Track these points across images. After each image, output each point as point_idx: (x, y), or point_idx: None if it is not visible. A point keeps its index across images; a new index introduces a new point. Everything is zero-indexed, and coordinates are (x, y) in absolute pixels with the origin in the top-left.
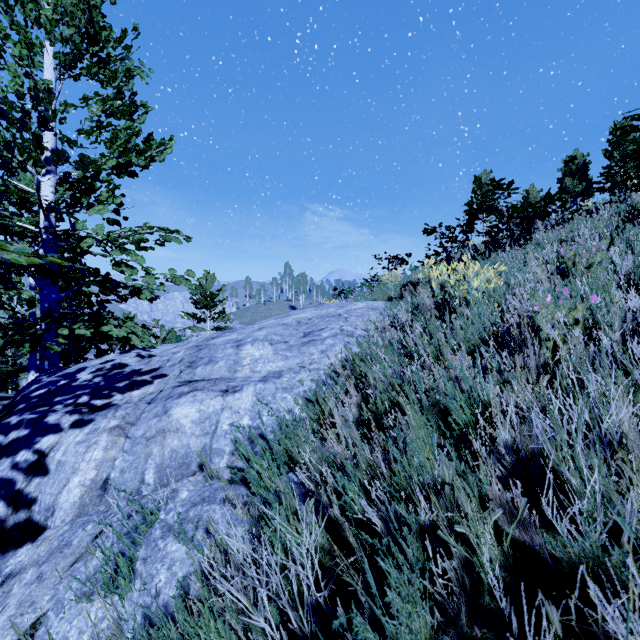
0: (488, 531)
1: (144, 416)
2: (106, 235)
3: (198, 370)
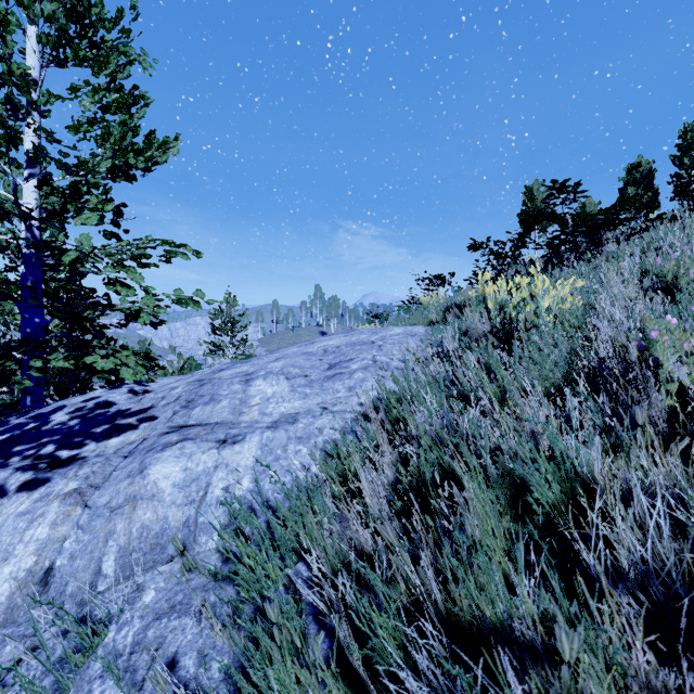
0: None
1: (115, 475)
2: (92, 247)
3: (195, 411)
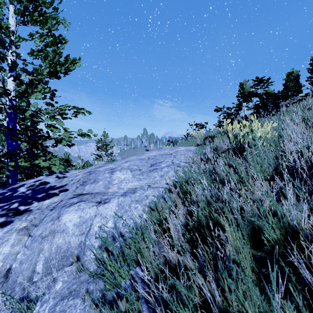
0: None
1: (45, 219)
2: (38, 108)
3: (86, 187)
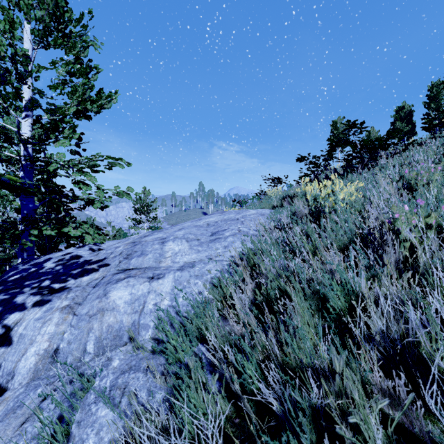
0: (374, 417)
1: (89, 297)
2: (67, 161)
3: (132, 261)
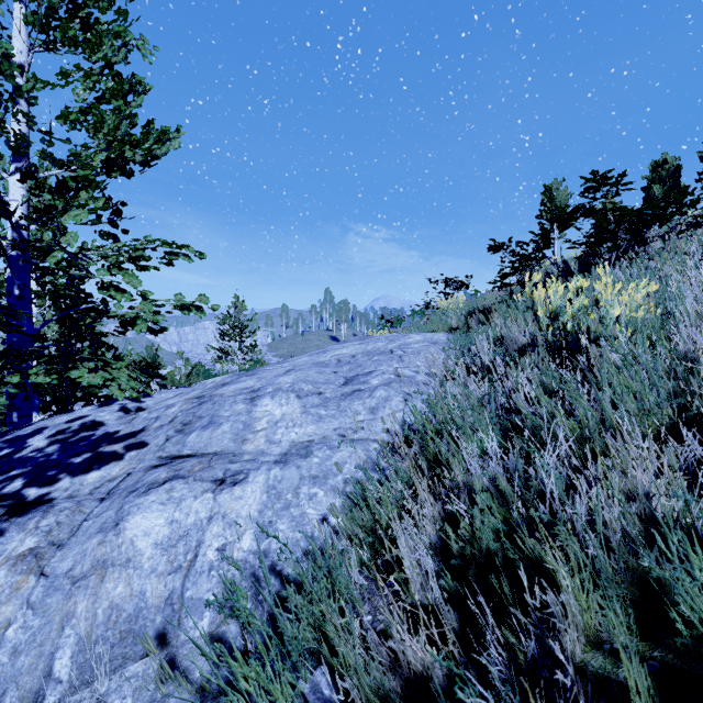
0: None
1: (85, 527)
2: (79, 247)
3: (191, 438)
